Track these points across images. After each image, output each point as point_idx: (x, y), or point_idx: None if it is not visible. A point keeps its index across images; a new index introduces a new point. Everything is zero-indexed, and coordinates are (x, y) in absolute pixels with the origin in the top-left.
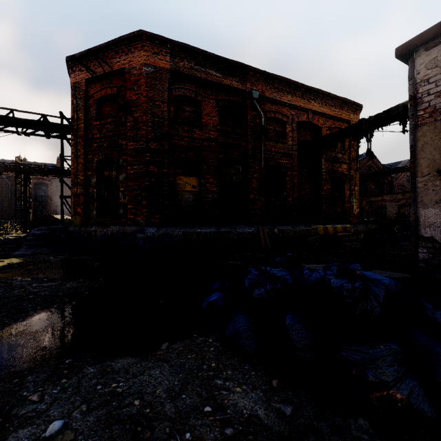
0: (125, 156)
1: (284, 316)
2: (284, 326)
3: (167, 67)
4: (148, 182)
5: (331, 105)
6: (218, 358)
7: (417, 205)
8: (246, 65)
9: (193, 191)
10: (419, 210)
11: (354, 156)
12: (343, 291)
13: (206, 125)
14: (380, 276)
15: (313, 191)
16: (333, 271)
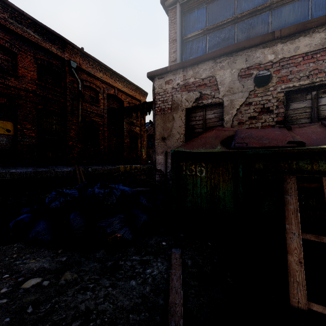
0: None
1: (70, 214)
2: (69, 220)
3: None
4: None
5: (129, 88)
6: (20, 252)
7: (155, 154)
8: (65, 38)
9: (8, 134)
10: (156, 156)
11: (143, 123)
12: (99, 194)
13: (23, 77)
14: (125, 187)
15: (118, 142)
16: (98, 186)
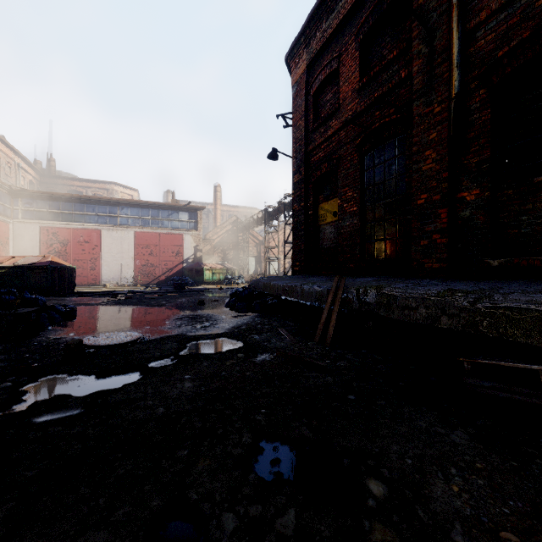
0: None
1: None
2: None
3: (304, 69)
4: (293, 224)
5: None
6: None
7: None
8: None
9: (335, 221)
10: None
11: None
12: None
13: (344, 101)
14: None
15: None
16: None
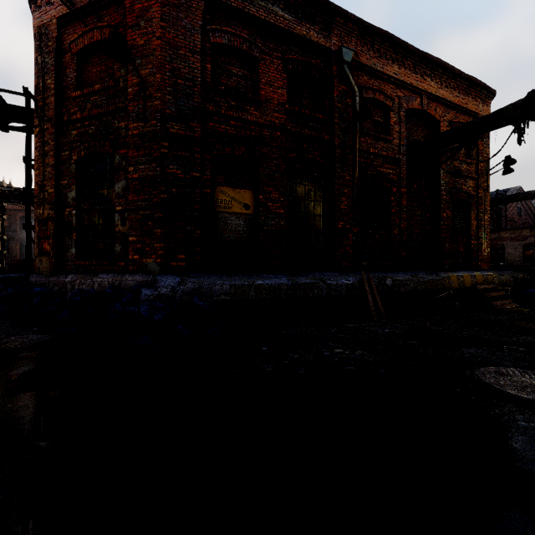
0: (124, 149)
1: None
2: None
3: None
4: (165, 195)
5: (453, 88)
6: None
7: None
8: (332, 3)
9: (245, 213)
10: None
11: (483, 169)
12: None
13: (267, 102)
14: None
15: (426, 219)
16: None
